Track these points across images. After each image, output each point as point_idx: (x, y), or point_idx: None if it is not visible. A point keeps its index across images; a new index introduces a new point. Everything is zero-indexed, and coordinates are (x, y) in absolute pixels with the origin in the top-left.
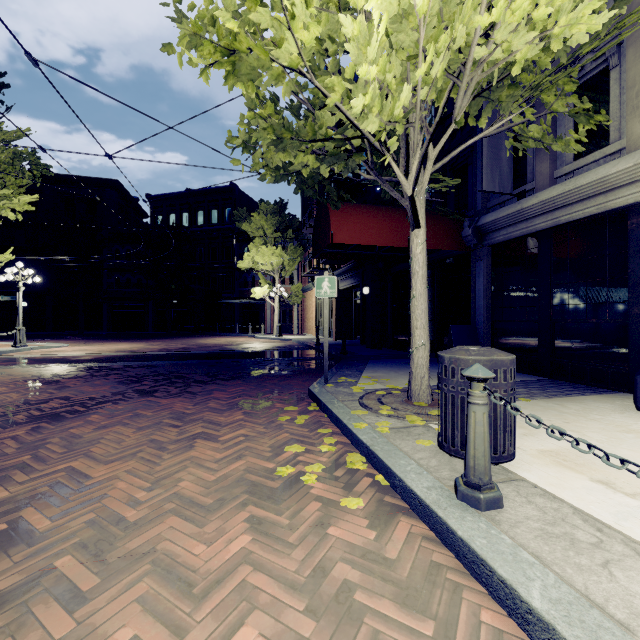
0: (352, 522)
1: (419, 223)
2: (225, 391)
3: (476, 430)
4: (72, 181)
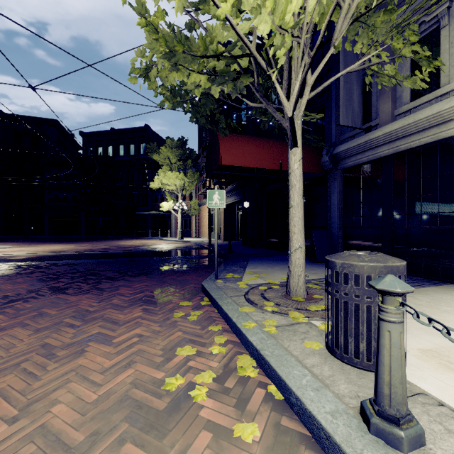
0: None
1: (297, 142)
2: (130, 287)
3: (392, 352)
4: (20, 119)
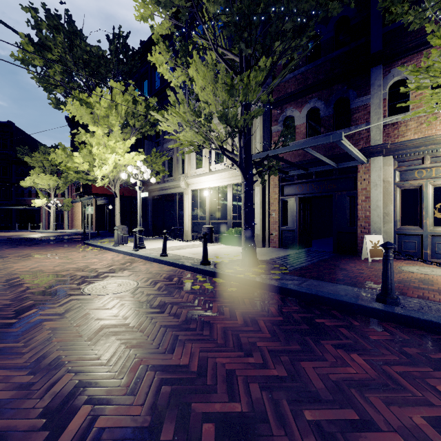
0: (95, 251)
1: (117, 196)
2: (49, 245)
3: (115, 236)
4: None
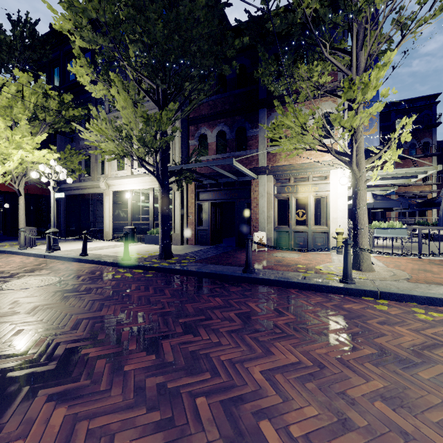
0: None
1: (22, 195)
2: None
3: (22, 239)
4: None
